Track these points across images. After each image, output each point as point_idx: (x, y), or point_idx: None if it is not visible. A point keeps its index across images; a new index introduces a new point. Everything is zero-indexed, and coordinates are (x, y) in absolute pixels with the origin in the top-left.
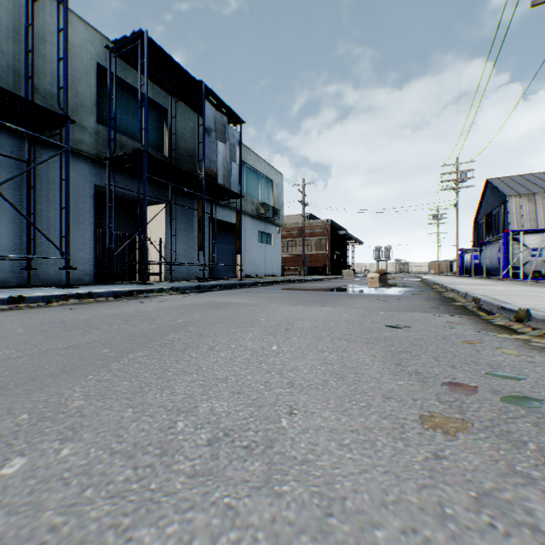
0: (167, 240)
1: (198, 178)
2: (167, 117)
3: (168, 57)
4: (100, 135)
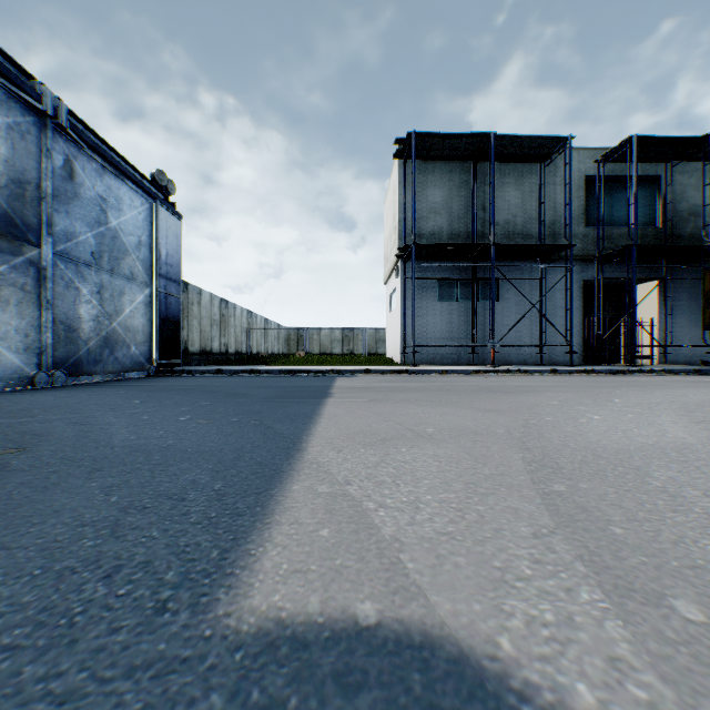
0: (658, 320)
1: (702, 247)
2: (658, 185)
3: (658, 139)
4: (587, 237)
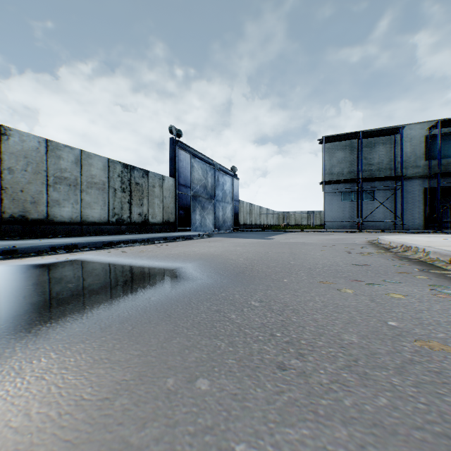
0: None
1: None
2: None
3: None
4: (425, 166)
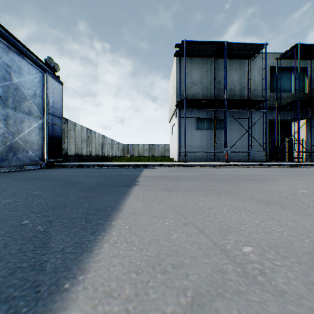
0: (306, 139)
1: None
2: (306, 72)
3: (310, 45)
4: (270, 97)
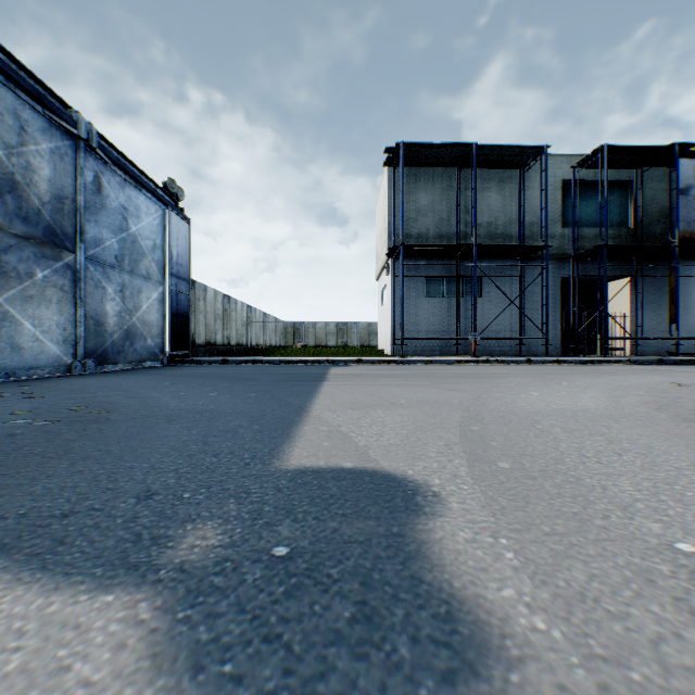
0: (631, 314)
1: (668, 247)
2: (630, 189)
3: (628, 148)
4: (563, 237)
